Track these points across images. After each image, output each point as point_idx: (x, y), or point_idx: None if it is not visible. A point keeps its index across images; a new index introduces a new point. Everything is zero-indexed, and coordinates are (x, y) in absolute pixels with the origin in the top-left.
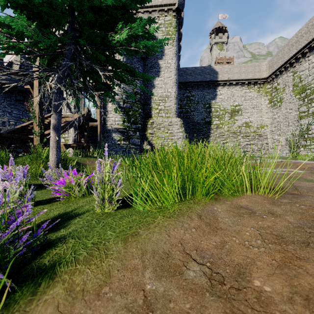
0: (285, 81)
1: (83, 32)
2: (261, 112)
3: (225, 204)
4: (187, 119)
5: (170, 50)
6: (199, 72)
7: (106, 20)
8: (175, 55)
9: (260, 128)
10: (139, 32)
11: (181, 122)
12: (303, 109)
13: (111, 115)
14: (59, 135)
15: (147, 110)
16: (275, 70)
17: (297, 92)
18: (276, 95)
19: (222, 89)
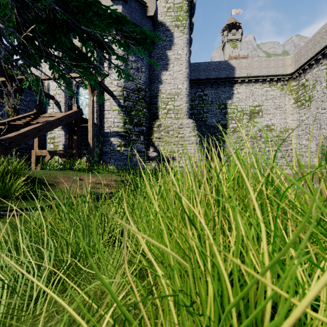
0: (316, 76)
1: None
2: (285, 113)
3: None
4: (199, 122)
5: (180, 39)
6: (213, 67)
7: None
8: (186, 45)
9: (283, 132)
10: None
11: (194, 124)
12: None
13: (109, 115)
14: None
15: (153, 110)
16: (303, 64)
17: None
18: (304, 94)
19: (240, 87)
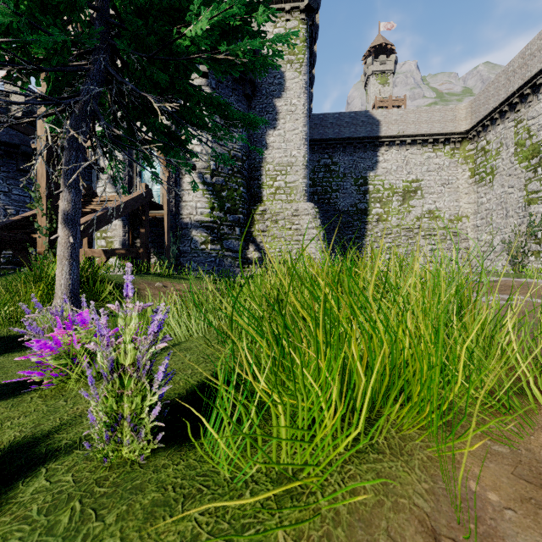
0: (501, 136)
1: (125, 27)
2: (457, 193)
3: (497, 461)
4: (326, 206)
5: (294, 82)
6: (346, 121)
7: (171, 6)
8: (304, 91)
9: (455, 221)
10: (234, 21)
11: (316, 210)
12: (535, 186)
13: (190, 198)
14: (75, 234)
15: (254, 188)
16: (482, 118)
17: (522, 156)
18: (484, 163)
19: (388, 151)
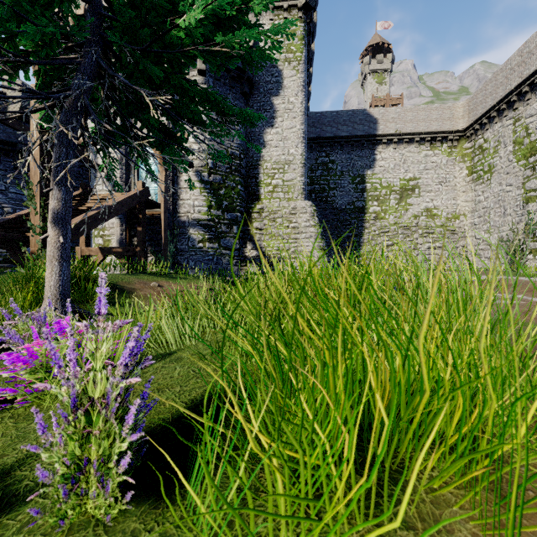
0: (499, 134)
1: (117, 20)
2: (455, 191)
3: None
4: (323, 204)
5: (292, 80)
6: (344, 120)
7: None
8: (302, 89)
9: (452, 219)
10: (230, 11)
11: (313, 208)
12: (533, 184)
13: (187, 196)
14: (66, 233)
15: (252, 186)
16: (480, 116)
17: (520, 154)
18: (482, 161)
19: (386, 149)
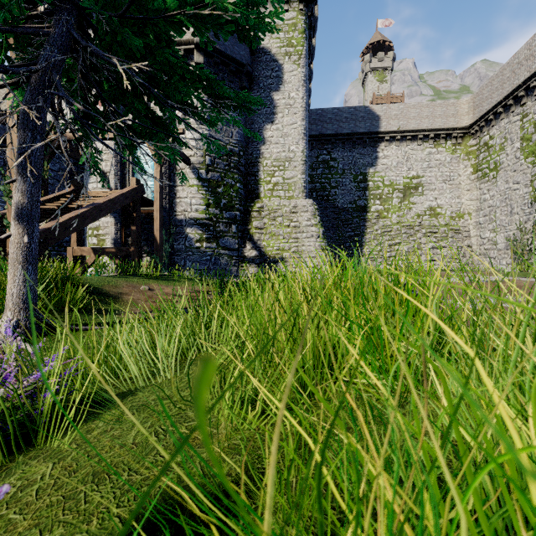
0: (505, 131)
1: None
2: (459, 189)
3: None
4: (324, 203)
5: (293, 74)
6: (346, 117)
7: None
8: (303, 83)
9: (456, 218)
10: None
11: (315, 207)
12: None
13: (184, 194)
14: (32, 232)
15: (251, 184)
16: (486, 113)
17: (528, 151)
18: (487, 158)
19: (388, 147)
